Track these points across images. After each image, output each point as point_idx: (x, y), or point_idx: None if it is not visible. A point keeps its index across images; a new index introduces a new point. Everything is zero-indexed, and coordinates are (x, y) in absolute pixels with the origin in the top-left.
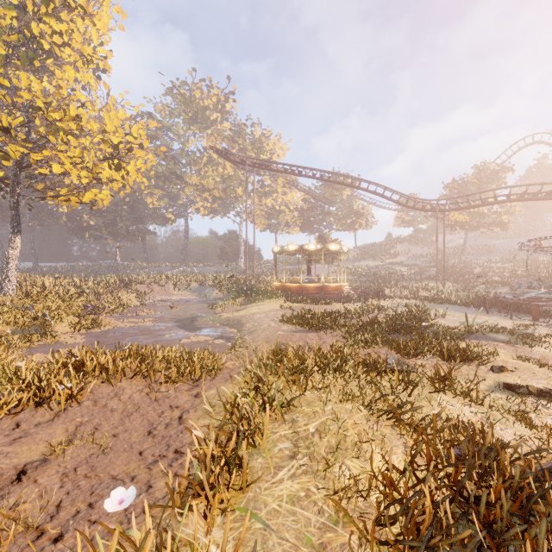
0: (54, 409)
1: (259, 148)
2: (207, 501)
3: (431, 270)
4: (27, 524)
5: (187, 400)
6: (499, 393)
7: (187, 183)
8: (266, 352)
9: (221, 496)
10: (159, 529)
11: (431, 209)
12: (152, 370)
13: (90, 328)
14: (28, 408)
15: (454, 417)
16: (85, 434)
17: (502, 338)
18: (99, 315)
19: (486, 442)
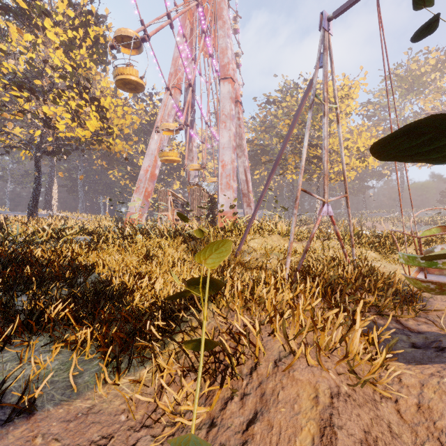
0: None
1: None
2: None
3: None
4: None
5: None
6: None
7: None
8: None
9: None
10: None
11: None
12: None
13: None
14: None
15: None
16: None
17: None
18: None
19: None
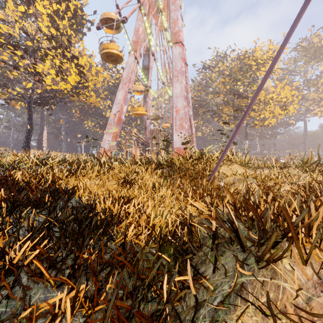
0: None
1: None
2: None
3: None
4: None
5: None
6: None
7: (307, 100)
8: None
9: None
10: None
11: None
12: None
13: None
14: None
15: None
16: None
17: None
18: None
19: None
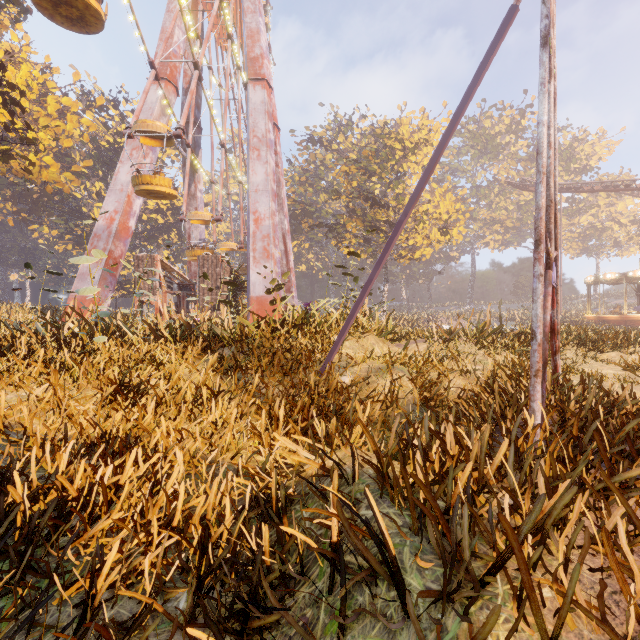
0: None
1: (568, 159)
2: None
3: None
4: None
5: None
6: None
7: (476, 220)
8: None
9: None
10: None
11: None
12: None
13: None
14: None
15: None
16: None
17: None
18: None
19: None
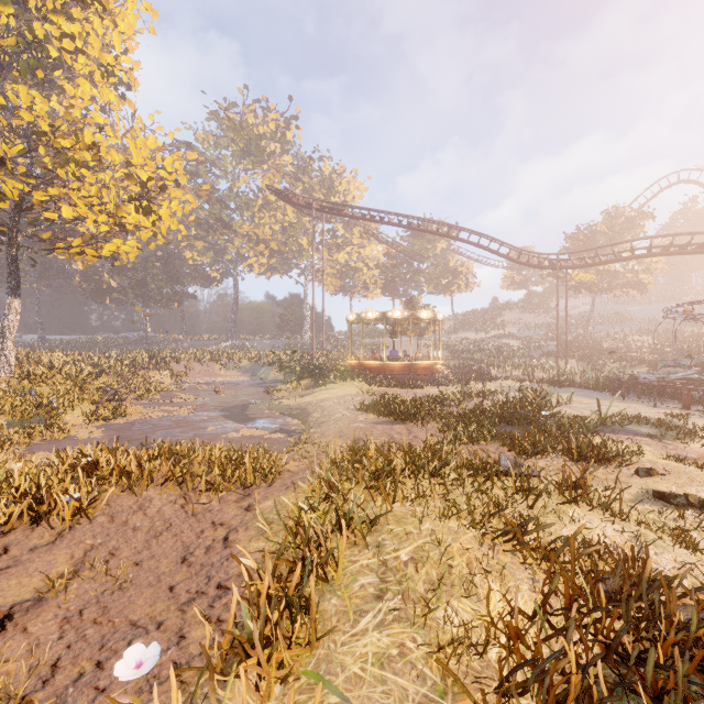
0: (57, 527)
1: (329, 188)
2: (260, 663)
3: (549, 344)
4: (7, 695)
5: (235, 515)
6: (649, 505)
7: (237, 232)
8: (339, 450)
9: (280, 655)
10: (194, 701)
11: (550, 265)
12: (188, 474)
13: (110, 418)
14: (22, 526)
15: (593, 538)
16: (97, 561)
17: (646, 431)
18: (122, 401)
19: (645, 574)
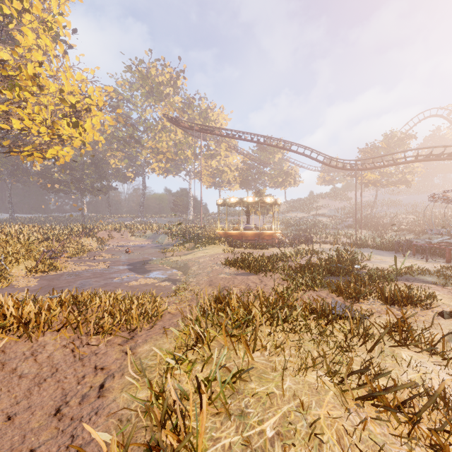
0: None
1: (205, 118)
2: None
3: (348, 220)
4: None
5: (116, 358)
6: None
7: (144, 146)
8: (208, 298)
9: None
10: None
11: (351, 168)
12: (80, 322)
13: (46, 271)
14: None
15: (431, 382)
16: None
17: (430, 280)
18: (57, 259)
19: None
